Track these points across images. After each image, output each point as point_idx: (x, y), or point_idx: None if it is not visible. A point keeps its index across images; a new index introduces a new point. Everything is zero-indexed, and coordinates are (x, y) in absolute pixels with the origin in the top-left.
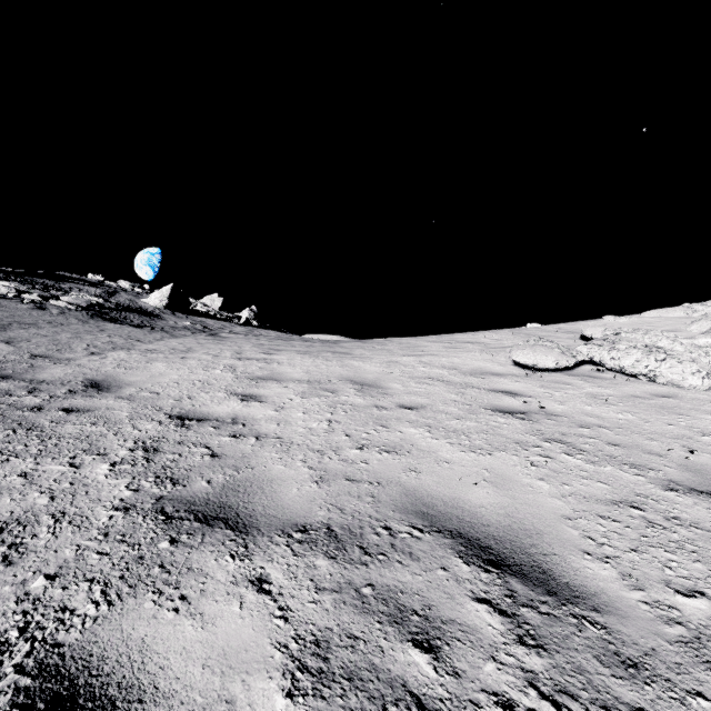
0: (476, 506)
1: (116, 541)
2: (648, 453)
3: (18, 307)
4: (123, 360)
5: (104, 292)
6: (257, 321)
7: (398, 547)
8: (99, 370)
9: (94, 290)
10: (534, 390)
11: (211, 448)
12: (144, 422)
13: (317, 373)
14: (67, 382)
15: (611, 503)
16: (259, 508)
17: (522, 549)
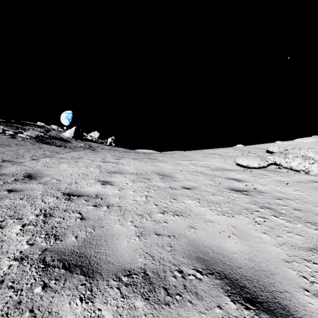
0: (231, 252)
1: (6, 287)
2: (317, 215)
3: (2, 137)
4: (47, 163)
5: (44, 130)
6: (114, 143)
7: (188, 287)
8: (34, 168)
9: (40, 129)
10: (249, 178)
11: (82, 213)
12: (49, 197)
13: (141, 169)
14: (15, 174)
15: (308, 250)
16: (103, 256)
17: (265, 287)
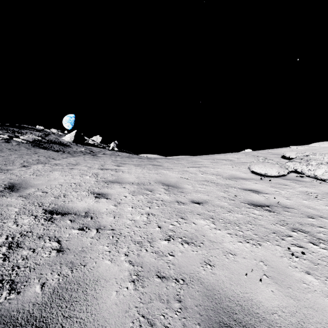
0: (268, 311)
1: None
2: None
3: None
4: (38, 170)
5: (43, 134)
6: (117, 148)
7: None
8: (20, 176)
9: (38, 133)
10: (268, 189)
11: (61, 242)
12: (25, 217)
13: (143, 178)
14: None
15: None
16: (75, 327)
17: None
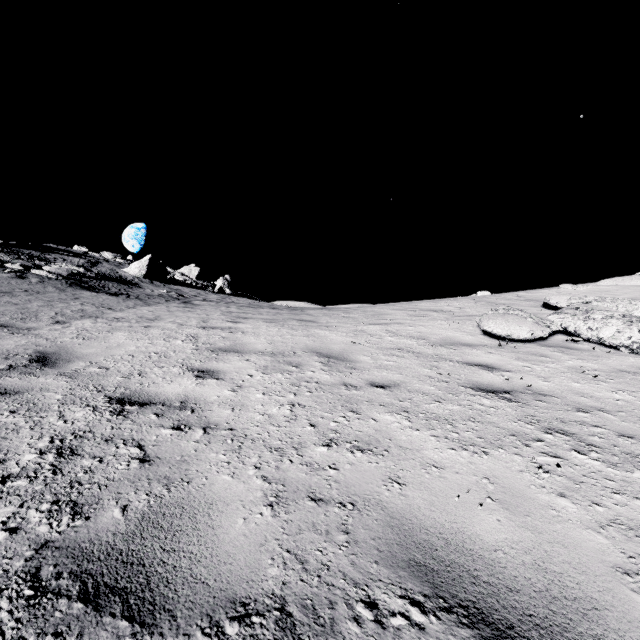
0: (489, 547)
1: None
2: None
3: None
4: (85, 329)
5: (87, 262)
6: (230, 289)
7: None
8: (55, 341)
9: (78, 260)
10: (512, 363)
11: (144, 447)
12: (76, 408)
13: (281, 344)
14: (12, 356)
15: None
16: (183, 563)
17: None
